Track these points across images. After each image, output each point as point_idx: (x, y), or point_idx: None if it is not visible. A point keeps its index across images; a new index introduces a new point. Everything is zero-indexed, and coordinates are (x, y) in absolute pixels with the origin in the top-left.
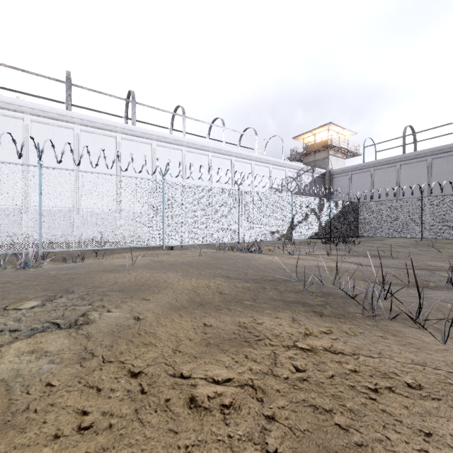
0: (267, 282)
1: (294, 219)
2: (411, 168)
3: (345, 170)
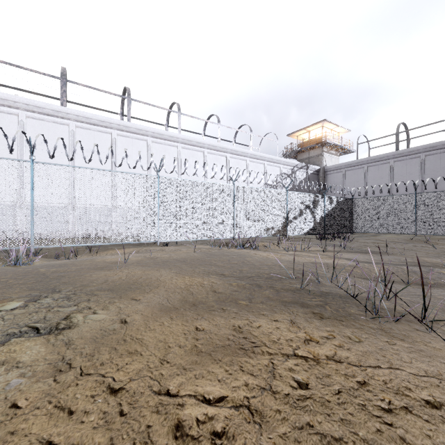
0: (263, 279)
1: (288, 215)
2: (404, 165)
3: (338, 166)
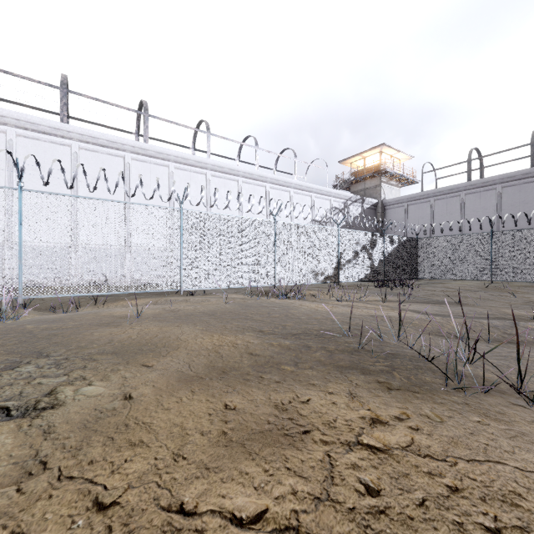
0: (312, 337)
1: (341, 258)
2: (478, 198)
3: (400, 200)
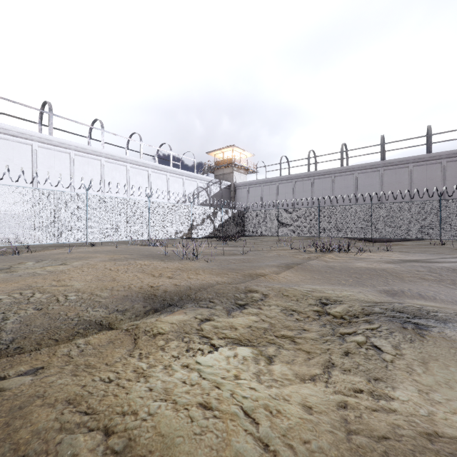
0: (152, 255)
1: (193, 223)
2: (284, 187)
3: (244, 184)
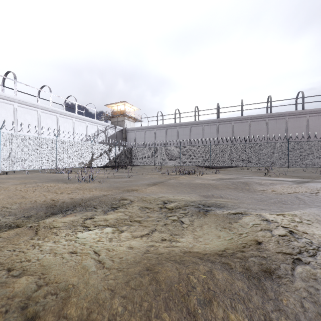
0: (58, 179)
1: (93, 156)
2: (160, 132)
3: (133, 129)
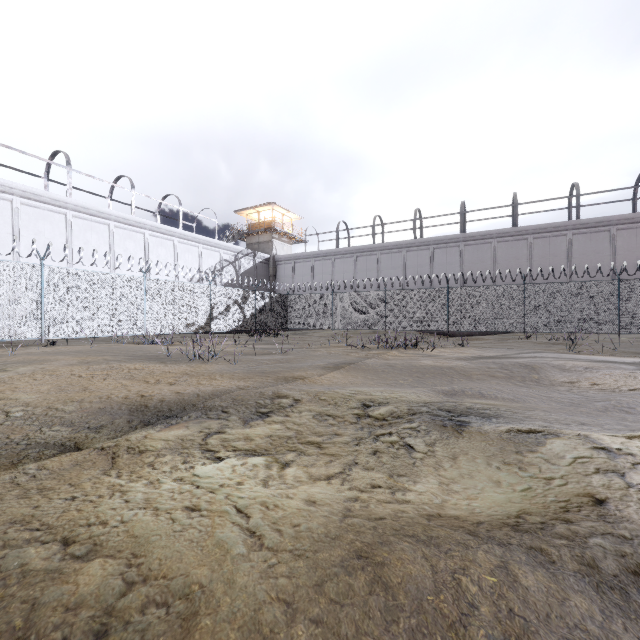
0: (148, 356)
1: (213, 311)
2: (343, 263)
3: (288, 257)
